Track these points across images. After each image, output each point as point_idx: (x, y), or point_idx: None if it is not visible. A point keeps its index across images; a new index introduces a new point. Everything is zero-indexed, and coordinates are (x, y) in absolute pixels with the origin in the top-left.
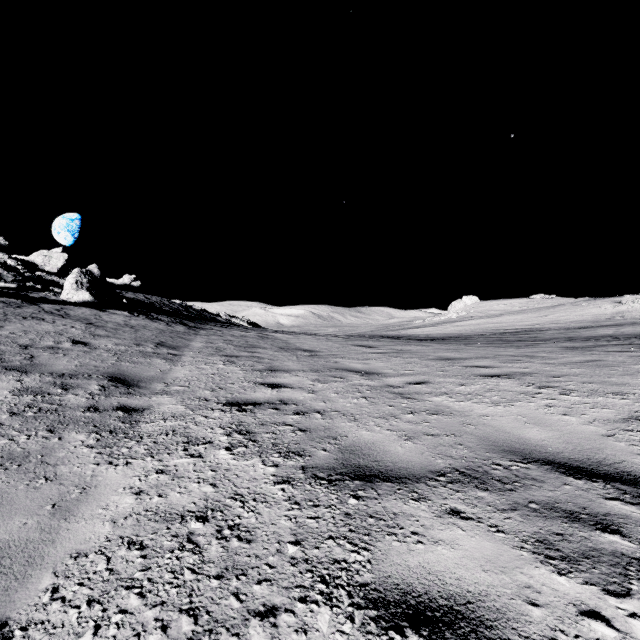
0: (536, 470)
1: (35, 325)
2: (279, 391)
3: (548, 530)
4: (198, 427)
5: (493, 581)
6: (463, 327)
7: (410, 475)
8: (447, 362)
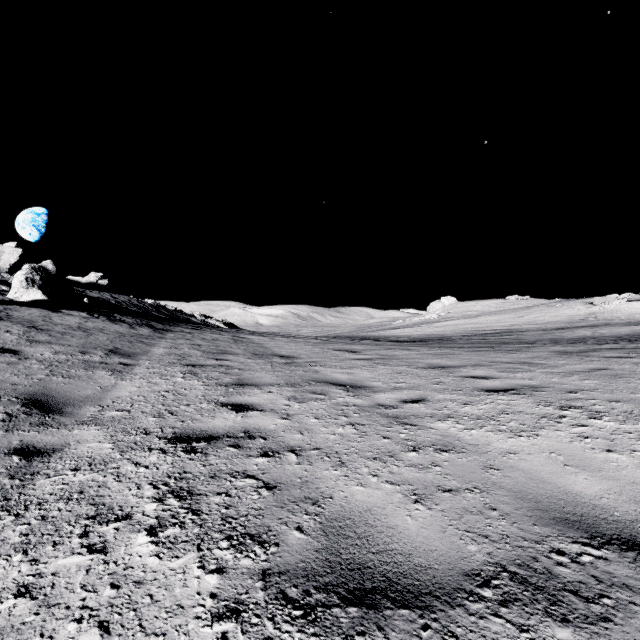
0: (620, 563)
1: None
2: (245, 416)
3: None
4: (119, 484)
5: None
6: (443, 328)
7: (436, 586)
8: (440, 371)
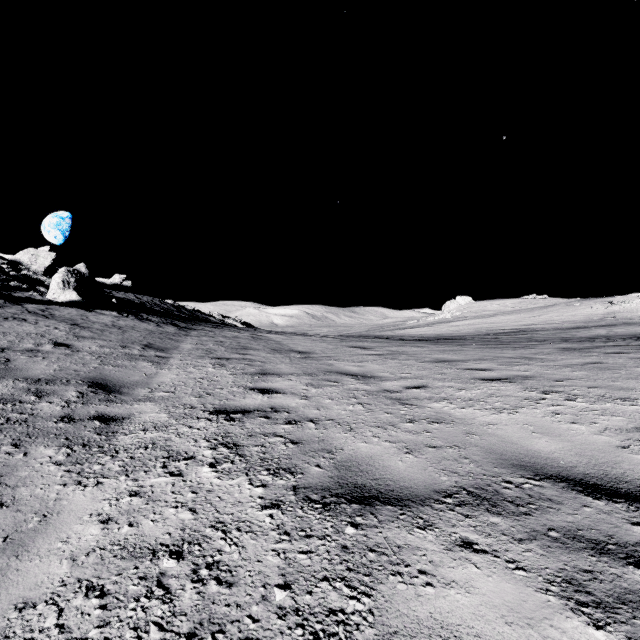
0: (551, 488)
1: (16, 326)
2: (270, 397)
3: (574, 566)
4: (181, 439)
5: (519, 638)
6: (457, 327)
7: (413, 496)
8: (444, 364)
